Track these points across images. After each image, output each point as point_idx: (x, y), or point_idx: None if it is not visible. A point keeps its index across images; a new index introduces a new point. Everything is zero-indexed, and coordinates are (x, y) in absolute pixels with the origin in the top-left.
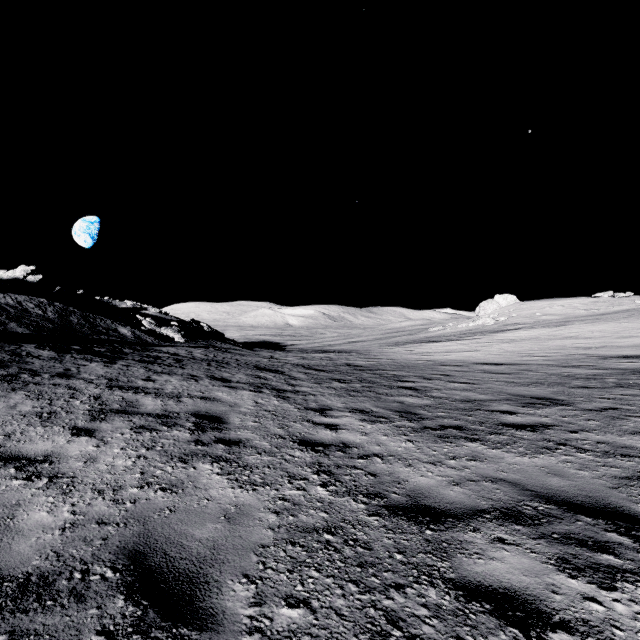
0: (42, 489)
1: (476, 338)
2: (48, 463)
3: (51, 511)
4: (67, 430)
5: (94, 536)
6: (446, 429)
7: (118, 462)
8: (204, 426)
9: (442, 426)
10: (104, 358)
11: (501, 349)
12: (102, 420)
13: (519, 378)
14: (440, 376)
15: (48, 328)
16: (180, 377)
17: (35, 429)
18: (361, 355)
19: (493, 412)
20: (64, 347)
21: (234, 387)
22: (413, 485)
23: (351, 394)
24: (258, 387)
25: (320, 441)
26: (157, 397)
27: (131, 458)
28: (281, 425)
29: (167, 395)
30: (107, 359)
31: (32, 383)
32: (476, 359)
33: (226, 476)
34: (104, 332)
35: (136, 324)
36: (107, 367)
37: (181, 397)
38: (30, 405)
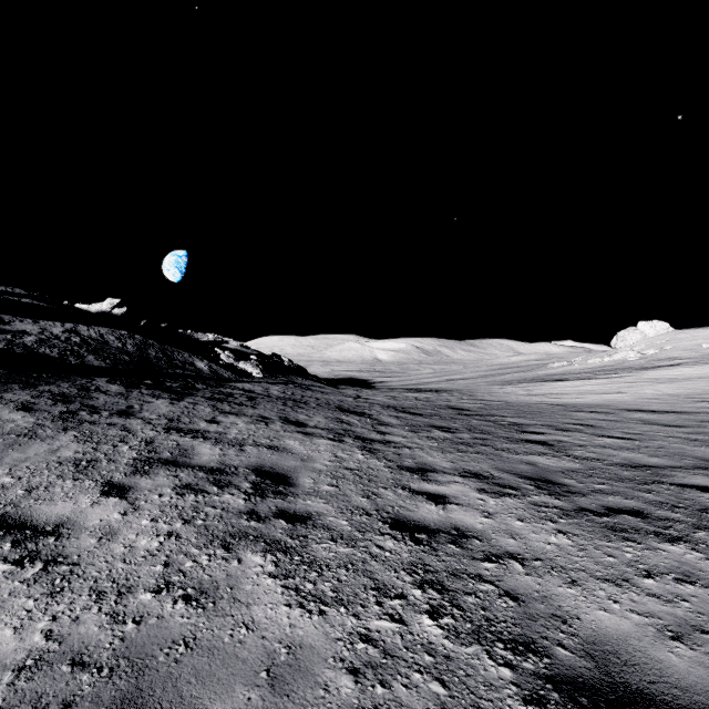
0: (27, 583)
1: (617, 376)
2: (55, 537)
3: (20, 628)
4: (98, 486)
5: (54, 695)
6: (617, 514)
7: (141, 542)
8: (265, 489)
9: (608, 508)
10: (173, 394)
11: (658, 391)
12: (144, 474)
13: (703, 433)
14: (579, 427)
15: (125, 361)
16: (248, 419)
17: (63, 483)
18: (465, 396)
19: (684, 488)
20: (135, 381)
21: (310, 434)
22: (591, 629)
23: (459, 448)
24: (339, 434)
25: (422, 523)
26: (216, 444)
27: (159, 536)
28: (366, 492)
29: (229, 442)
30: (175, 395)
31: (87, 422)
32: (624, 404)
33: (281, 580)
34: (180, 366)
35: (214, 358)
36: (172, 405)
37: (244, 445)
38: (73, 449)
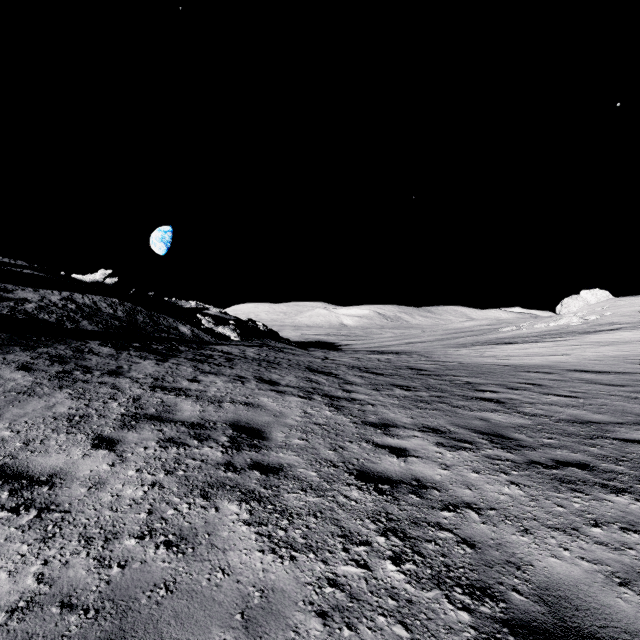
0: (22, 529)
1: (562, 340)
2: (48, 486)
3: (14, 571)
4: (89, 439)
5: (44, 635)
6: (565, 467)
7: (127, 491)
8: (240, 442)
9: (556, 461)
10: (158, 356)
11: (599, 353)
12: (131, 428)
13: None
14: (528, 386)
15: (115, 326)
16: (226, 378)
17: (57, 436)
18: (423, 357)
19: (626, 442)
20: (125, 344)
21: (282, 392)
22: (544, 575)
23: (418, 405)
24: (308, 392)
25: (385, 474)
26: (197, 401)
27: (144, 486)
28: (333, 446)
29: (208, 399)
30: (161, 357)
31: (81, 381)
32: (568, 365)
33: (255, 527)
34: (165, 330)
35: (196, 323)
36: (158, 365)
37: (222, 402)
38: (67, 406)
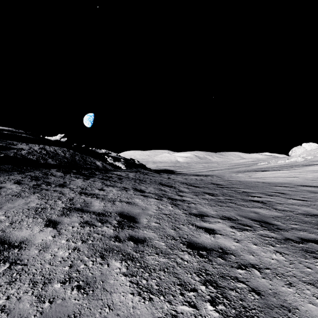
0: None
1: (293, 169)
2: (18, 249)
3: None
4: (44, 221)
5: None
6: (307, 242)
7: (59, 252)
8: (123, 224)
9: (301, 239)
10: (84, 177)
11: (314, 176)
12: (66, 215)
13: None
14: (278, 194)
15: (65, 162)
16: (118, 188)
17: (28, 219)
18: (219, 178)
19: None
20: (68, 171)
21: (146, 196)
22: (306, 317)
23: (219, 204)
24: (160, 196)
25: (203, 245)
26: (102, 201)
27: (69, 249)
28: (174, 227)
29: (108, 199)
30: (86, 177)
31: (44, 189)
32: (298, 182)
33: (129, 277)
34: (89, 164)
35: (104, 160)
36: (84, 181)
37: (115, 201)
38: (36, 203)
